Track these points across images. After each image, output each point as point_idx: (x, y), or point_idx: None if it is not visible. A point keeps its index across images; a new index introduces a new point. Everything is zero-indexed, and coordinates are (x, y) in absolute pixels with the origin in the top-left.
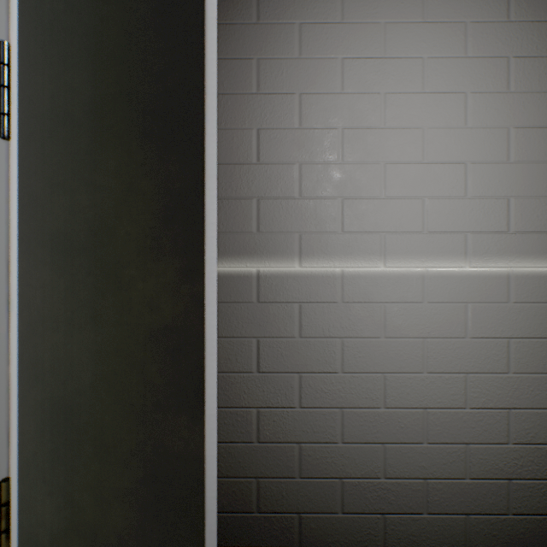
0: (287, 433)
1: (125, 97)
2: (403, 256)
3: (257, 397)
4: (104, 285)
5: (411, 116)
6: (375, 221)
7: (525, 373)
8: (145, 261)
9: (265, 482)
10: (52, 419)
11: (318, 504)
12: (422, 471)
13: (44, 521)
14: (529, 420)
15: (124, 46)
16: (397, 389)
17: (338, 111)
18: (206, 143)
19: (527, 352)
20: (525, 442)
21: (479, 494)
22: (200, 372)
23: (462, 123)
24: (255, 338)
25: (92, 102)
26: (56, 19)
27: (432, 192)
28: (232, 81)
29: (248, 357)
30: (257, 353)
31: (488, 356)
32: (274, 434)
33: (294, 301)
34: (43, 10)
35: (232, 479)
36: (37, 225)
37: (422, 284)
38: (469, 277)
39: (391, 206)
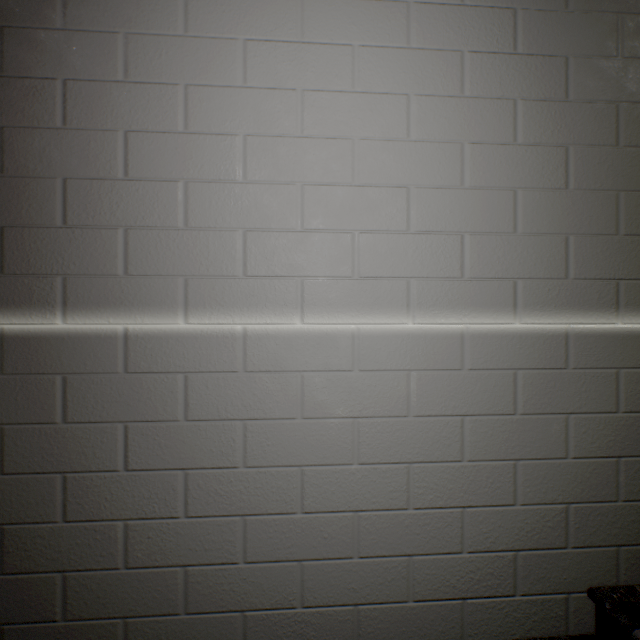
0: (168, 554)
1: None
2: (327, 309)
3: (125, 506)
4: None
5: (338, 122)
6: (290, 262)
7: (483, 460)
8: None
9: (136, 623)
10: None
11: None
12: (352, 595)
13: None
14: (488, 521)
15: None
16: (320, 487)
17: (240, 111)
18: None
19: (486, 433)
20: (483, 549)
21: (425, 620)
22: None
23: (404, 134)
24: (121, 422)
25: None
26: None
27: (365, 224)
28: (89, 62)
29: (111, 450)
30: (125, 444)
31: (437, 440)
32: (150, 556)
33: (178, 370)
34: None
35: (88, 621)
36: None
37: (352, 346)
38: (413, 336)
39: (312, 242)
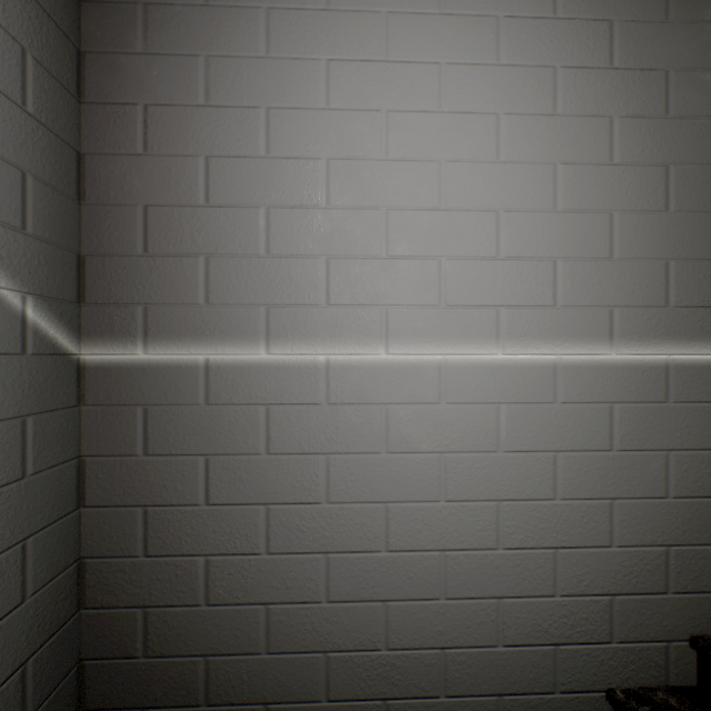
0: (249, 591)
1: None
2: (413, 339)
3: (206, 541)
4: None
5: (424, 144)
6: (374, 290)
7: (577, 498)
8: None
9: (217, 661)
10: None
11: (293, 690)
12: (439, 637)
13: None
14: (582, 564)
15: None
16: (405, 524)
17: (322, 134)
18: None
19: (580, 470)
20: (577, 593)
21: (515, 666)
22: None
23: (493, 156)
24: (202, 455)
25: None
26: None
27: (452, 250)
28: (170, 87)
29: (192, 483)
30: (206, 477)
31: (528, 477)
32: (231, 593)
33: (259, 402)
34: None
35: (168, 658)
36: None
37: (439, 377)
38: (503, 368)
39: (396, 269)
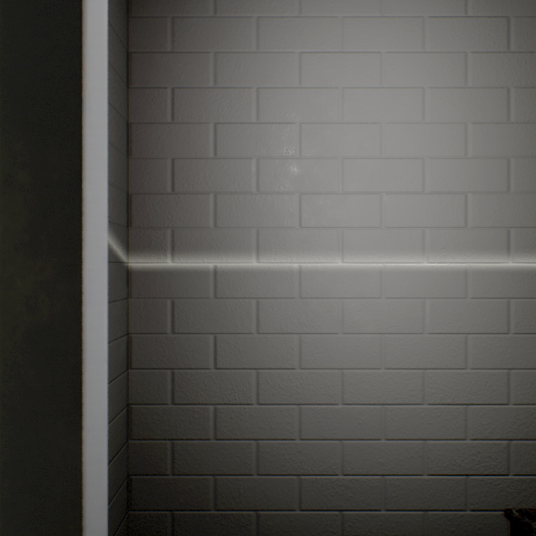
0: (245, 430)
1: (4, 83)
2: (361, 252)
3: (214, 394)
4: None
5: (369, 111)
6: (333, 217)
7: (482, 368)
8: (24, 258)
9: (222, 479)
10: None
11: (276, 501)
12: (380, 467)
13: None
14: (487, 416)
15: (3, 29)
16: (355, 385)
17: (296, 106)
18: (85, 131)
19: (485, 348)
20: (482, 438)
21: (436, 490)
22: (78, 376)
23: (420, 118)
24: (212, 334)
25: None
26: None
27: (389, 188)
28: (189, 75)
29: (205, 353)
30: (214, 349)
31: (446, 352)
32: (232, 431)
33: (251, 297)
34: None
35: (188, 476)
36: None
37: (380, 279)
38: (427, 272)
39: (349, 201)
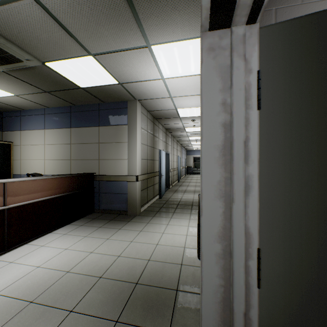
0: None
1: (321, 89)
2: None
3: None
4: (309, 170)
5: None
6: None
7: None
8: None
9: None
10: (277, 225)
11: None
12: None
13: (272, 268)
14: None
15: (321, 67)
16: None
17: None
18: None
19: None
20: None
21: None
22: None
23: None
24: None
25: (301, 91)
26: (280, 58)
27: None
28: None
29: None
30: None
31: None
32: None
33: None
34: (271, 55)
35: None
36: (268, 144)
37: None
38: None
39: None
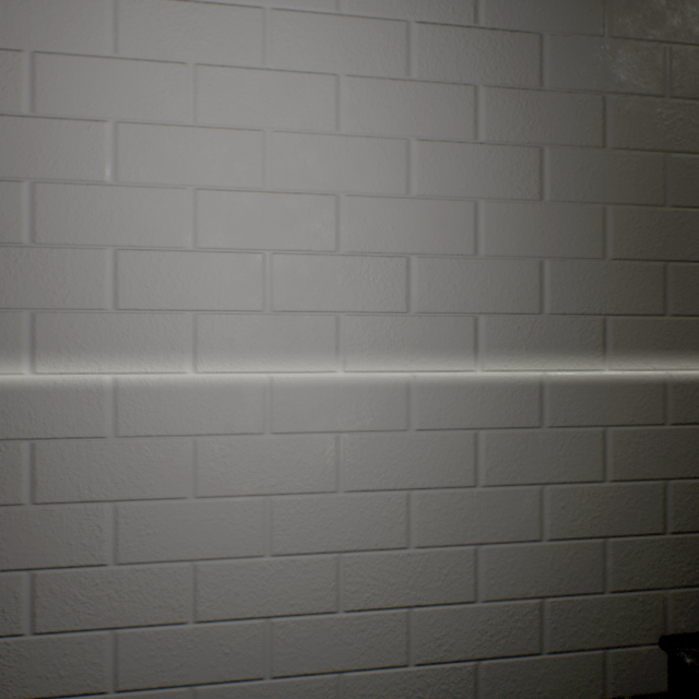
0: (7, 684)
1: None
2: (230, 354)
3: None
4: None
5: (244, 108)
6: (178, 291)
7: (435, 545)
8: None
9: None
10: None
11: None
12: None
13: None
14: (442, 624)
15: None
16: (219, 587)
17: (109, 90)
18: None
19: (439, 511)
20: (435, 660)
21: None
22: None
23: (333, 126)
24: None
25: None
26: None
27: (280, 243)
28: None
29: None
30: None
31: (376, 522)
32: None
33: (21, 436)
34: None
35: None
36: None
37: (263, 401)
38: (344, 388)
39: (208, 264)
